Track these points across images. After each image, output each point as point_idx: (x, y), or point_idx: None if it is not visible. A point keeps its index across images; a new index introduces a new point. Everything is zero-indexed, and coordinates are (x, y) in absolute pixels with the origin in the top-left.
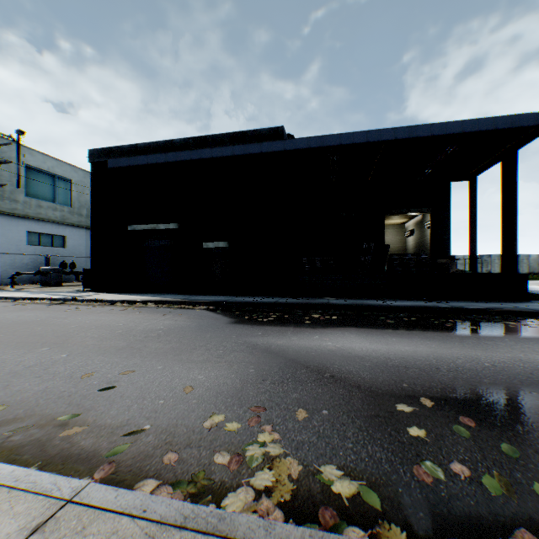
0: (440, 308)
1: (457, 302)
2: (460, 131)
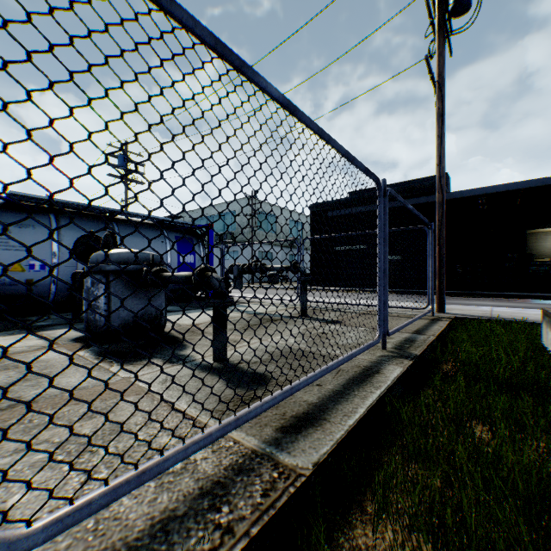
0: None
1: None
2: None
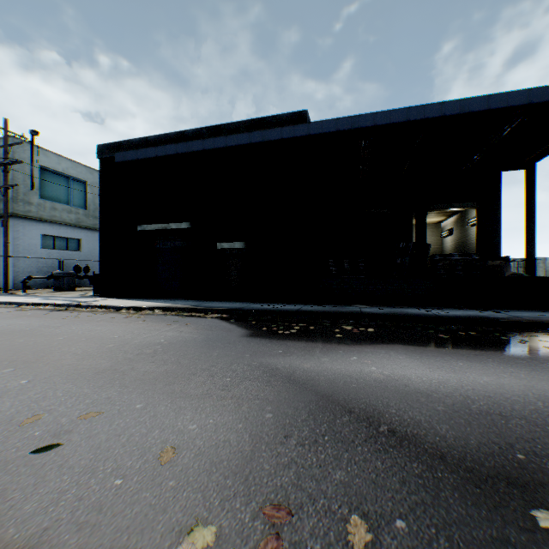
0: (503, 320)
1: (519, 312)
2: (525, 103)
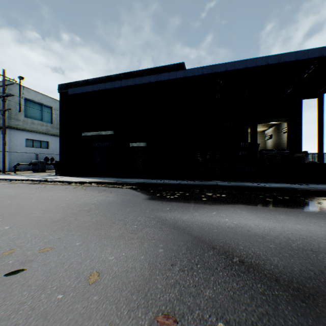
0: (305, 189)
1: (315, 185)
2: (319, 56)
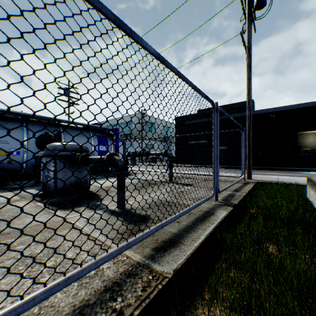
0: None
1: None
2: None
